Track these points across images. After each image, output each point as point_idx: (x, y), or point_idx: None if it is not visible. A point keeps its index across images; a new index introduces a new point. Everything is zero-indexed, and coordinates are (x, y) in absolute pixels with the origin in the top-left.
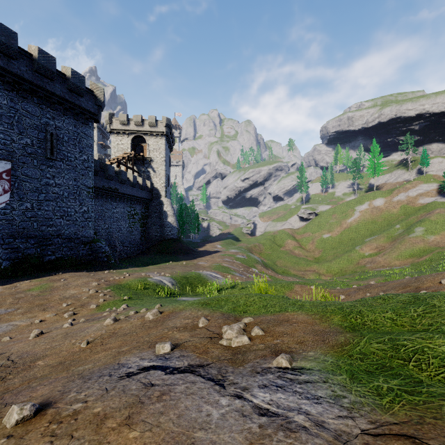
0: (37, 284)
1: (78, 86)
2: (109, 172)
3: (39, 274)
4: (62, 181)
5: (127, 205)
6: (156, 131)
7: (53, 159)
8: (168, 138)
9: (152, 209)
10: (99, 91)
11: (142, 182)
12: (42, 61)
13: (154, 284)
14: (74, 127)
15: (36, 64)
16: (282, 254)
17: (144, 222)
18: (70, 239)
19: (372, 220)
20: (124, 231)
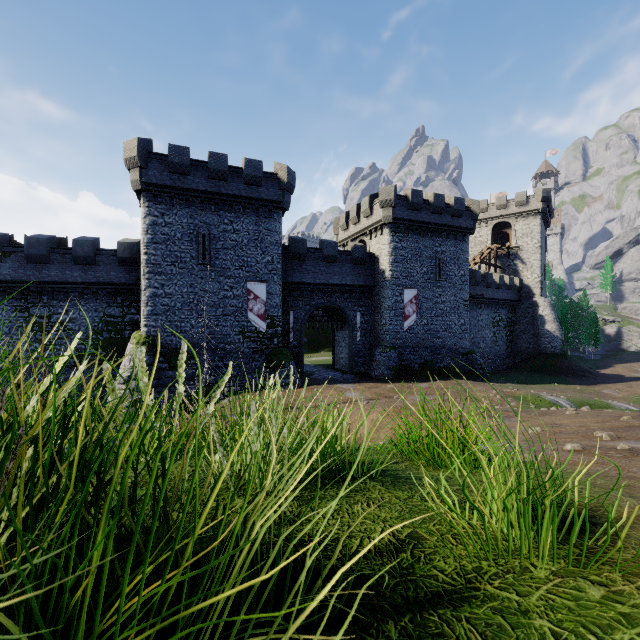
0: (446, 384)
1: (459, 210)
2: (476, 279)
3: (439, 378)
4: (446, 298)
5: (491, 311)
6: (527, 210)
7: (440, 280)
8: (544, 215)
9: (521, 313)
10: (475, 205)
11: (509, 281)
12: (435, 203)
13: (550, 402)
14: (454, 247)
15: (432, 207)
16: None
17: (510, 330)
18: (451, 350)
19: None
20: (488, 341)
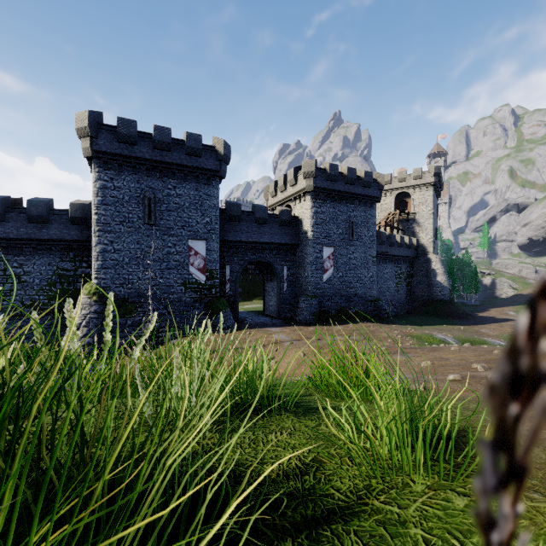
0: (358, 327)
1: (368, 182)
2: (382, 239)
3: (352, 321)
4: (357, 254)
5: (394, 265)
6: (422, 183)
7: (353, 240)
8: (436, 187)
9: (417, 267)
10: (381, 178)
11: (408, 241)
12: (349, 175)
13: (440, 340)
14: (364, 212)
15: (346, 179)
16: None
17: (409, 281)
18: (362, 298)
19: None
20: (391, 290)
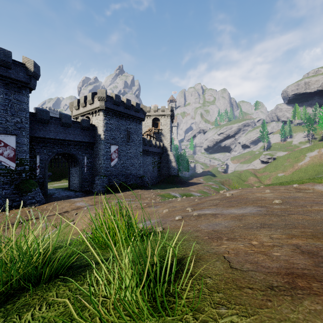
0: (132, 193)
1: (138, 109)
2: (145, 142)
3: (128, 190)
4: (132, 150)
5: (152, 157)
6: (165, 114)
7: (129, 142)
8: (171, 117)
9: (163, 158)
10: (145, 108)
11: (159, 144)
12: (127, 103)
13: (173, 196)
14: (136, 126)
15: (125, 105)
16: (245, 186)
17: (159, 166)
18: (134, 175)
19: (319, 163)
20: (150, 170)
